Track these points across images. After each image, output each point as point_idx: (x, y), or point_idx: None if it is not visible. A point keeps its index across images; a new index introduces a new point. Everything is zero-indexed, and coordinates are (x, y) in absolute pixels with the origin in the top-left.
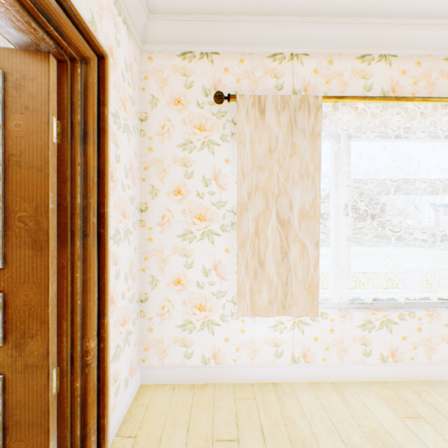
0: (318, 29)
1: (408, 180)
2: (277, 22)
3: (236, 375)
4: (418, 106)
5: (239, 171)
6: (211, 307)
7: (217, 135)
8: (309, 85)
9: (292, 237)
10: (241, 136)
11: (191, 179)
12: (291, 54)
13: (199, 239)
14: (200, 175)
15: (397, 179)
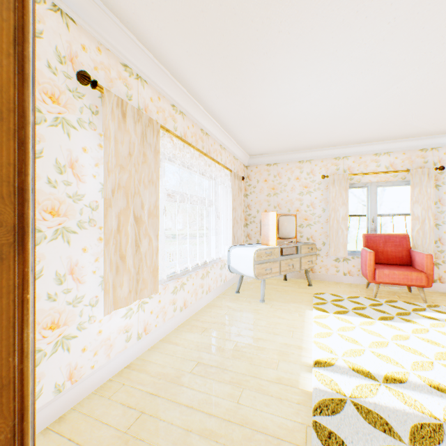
0: (157, 70)
1: (187, 194)
2: (135, 42)
3: (95, 382)
4: (193, 151)
5: (106, 166)
6: (66, 320)
7: (74, 116)
8: (148, 108)
9: (144, 232)
10: (108, 131)
11: (40, 160)
12: (137, 75)
13: (52, 238)
14: (53, 157)
15: (184, 193)
